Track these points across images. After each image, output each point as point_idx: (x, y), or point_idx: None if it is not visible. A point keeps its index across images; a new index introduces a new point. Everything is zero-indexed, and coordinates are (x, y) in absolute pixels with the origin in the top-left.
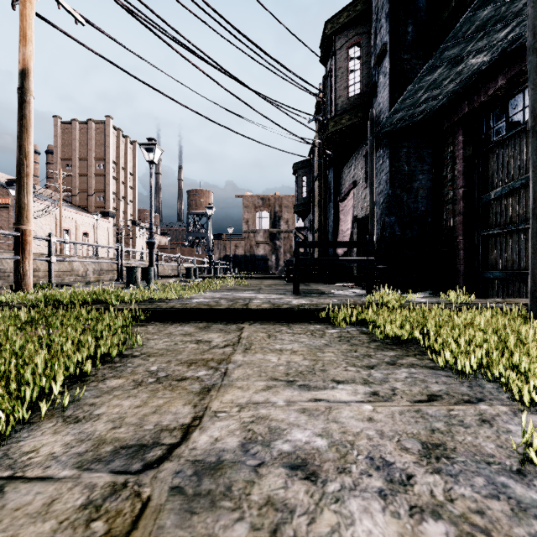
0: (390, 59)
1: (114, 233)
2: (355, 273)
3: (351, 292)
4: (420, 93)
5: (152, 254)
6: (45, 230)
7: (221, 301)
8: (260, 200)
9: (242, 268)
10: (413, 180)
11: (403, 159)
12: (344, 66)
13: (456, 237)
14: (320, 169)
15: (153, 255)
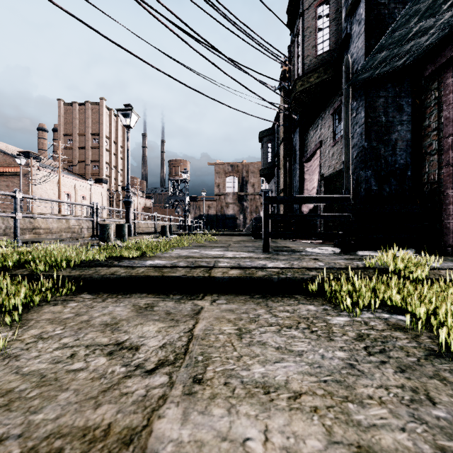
0: (366, 5)
1: (107, 197)
2: (321, 231)
3: (324, 250)
4: (413, 22)
5: (128, 212)
6: (49, 194)
7: (179, 264)
8: (230, 166)
9: (214, 226)
10: (391, 132)
11: (380, 110)
12: (312, 25)
13: (443, 190)
14: (285, 135)
15: (130, 213)
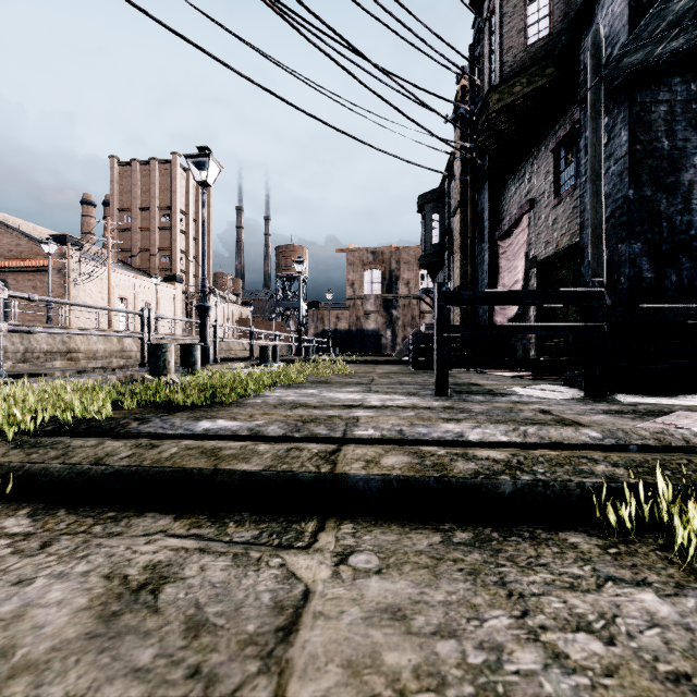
0: None
1: (183, 303)
2: (531, 355)
3: (549, 391)
4: None
5: (204, 325)
6: (96, 299)
7: (268, 430)
8: (370, 254)
9: (345, 348)
10: (680, 168)
11: (658, 127)
12: None
13: None
14: (463, 196)
15: (207, 326)
